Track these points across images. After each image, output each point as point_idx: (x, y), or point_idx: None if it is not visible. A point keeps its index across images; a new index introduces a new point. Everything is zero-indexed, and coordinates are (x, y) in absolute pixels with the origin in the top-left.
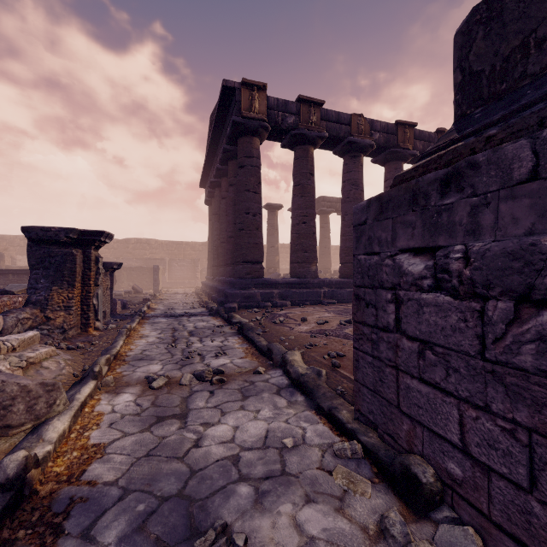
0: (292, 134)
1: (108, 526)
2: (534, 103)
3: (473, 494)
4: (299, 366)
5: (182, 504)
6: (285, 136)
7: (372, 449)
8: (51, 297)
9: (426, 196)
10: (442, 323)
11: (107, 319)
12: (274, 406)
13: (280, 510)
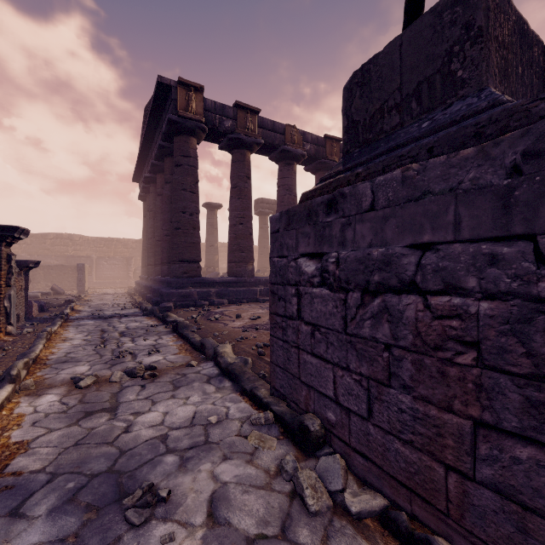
0: (230, 138)
1: (38, 504)
2: (382, 154)
3: (341, 431)
4: (229, 356)
5: (112, 477)
6: (222, 138)
7: (280, 415)
8: None
9: (317, 214)
10: (324, 310)
11: (21, 323)
12: (203, 392)
13: (201, 469)
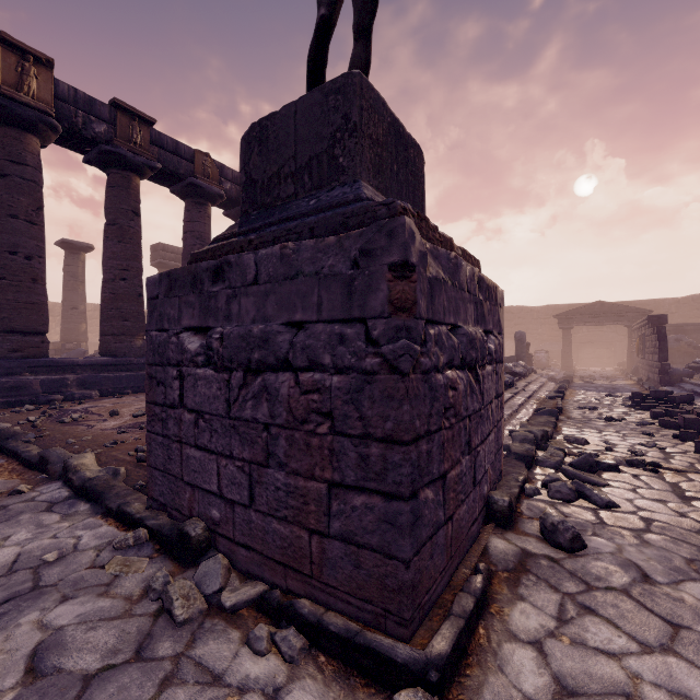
0: (103, 150)
1: None
2: (275, 224)
3: (226, 528)
4: (89, 470)
5: None
6: (90, 148)
7: (157, 529)
8: None
9: (203, 281)
10: (209, 393)
11: None
12: (38, 525)
13: (21, 622)
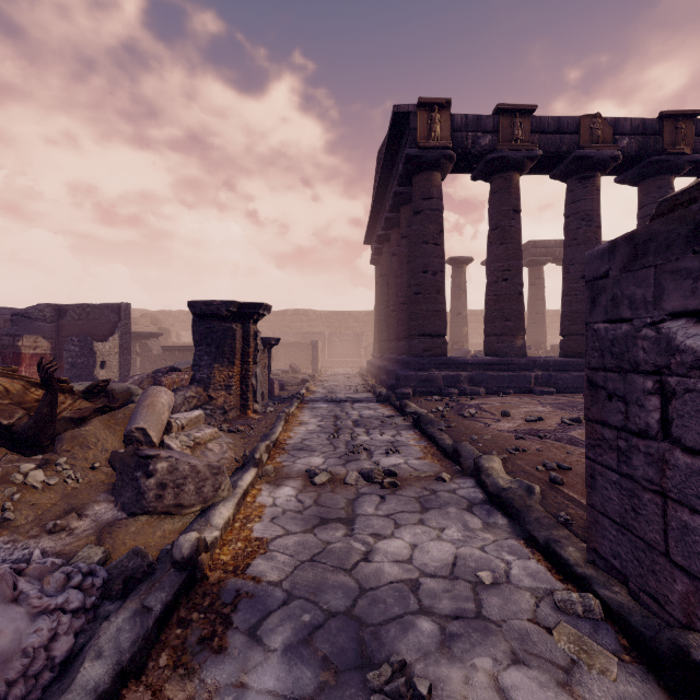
0: (487, 160)
1: (274, 630)
2: None
3: None
4: (499, 476)
5: (351, 625)
6: (476, 164)
7: (618, 611)
8: (213, 376)
9: None
10: None
11: (265, 401)
12: (464, 526)
13: (476, 663)
